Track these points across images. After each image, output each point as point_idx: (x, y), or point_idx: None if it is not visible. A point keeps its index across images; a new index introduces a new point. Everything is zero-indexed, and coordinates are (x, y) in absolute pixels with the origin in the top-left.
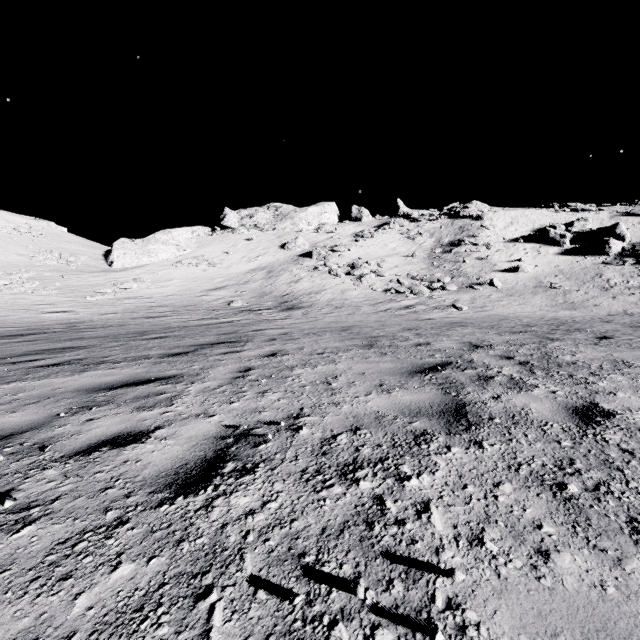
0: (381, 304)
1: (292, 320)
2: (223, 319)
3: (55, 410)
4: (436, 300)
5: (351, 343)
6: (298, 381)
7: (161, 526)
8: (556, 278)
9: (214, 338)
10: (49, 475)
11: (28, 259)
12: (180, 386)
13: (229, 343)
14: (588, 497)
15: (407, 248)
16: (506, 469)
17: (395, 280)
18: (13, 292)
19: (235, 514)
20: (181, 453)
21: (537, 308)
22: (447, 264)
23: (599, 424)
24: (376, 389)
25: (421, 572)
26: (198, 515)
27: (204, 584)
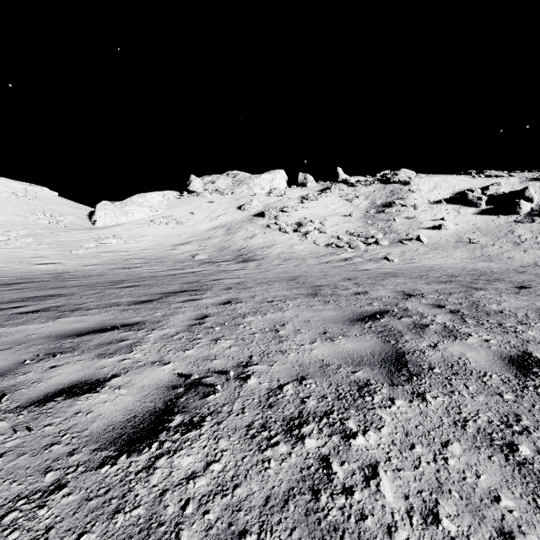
0: (323, 257)
1: (247, 271)
2: (188, 270)
3: (23, 356)
4: (371, 253)
5: (297, 292)
6: (249, 328)
7: (98, 492)
8: (474, 234)
9: (178, 287)
10: None
11: (24, 219)
12: (141, 333)
13: (191, 291)
14: None
15: (346, 209)
16: (452, 426)
17: (335, 236)
18: (10, 247)
19: (176, 478)
20: (132, 404)
21: (458, 260)
22: (380, 222)
23: (537, 375)
24: (320, 337)
25: None
26: (138, 478)
27: None
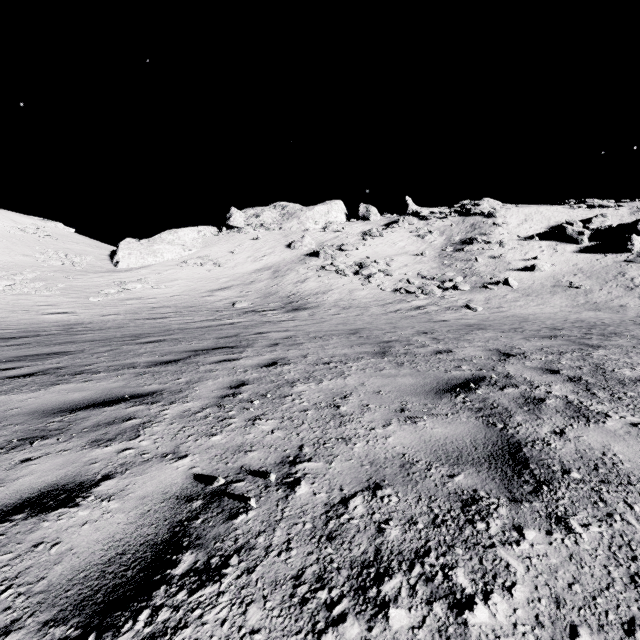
0: (391, 305)
1: (297, 322)
2: (226, 320)
3: None
4: (448, 300)
5: (361, 349)
6: (299, 402)
7: None
8: (575, 277)
9: (212, 342)
10: None
11: (33, 259)
12: (155, 408)
13: (227, 348)
14: None
15: (417, 247)
16: (630, 585)
17: (405, 280)
18: (16, 293)
19: None
20: (121, 529)
21: (557, 309)
22: (459, 263)
23: None
24: (397, 416)
25: None
26: None
27: None
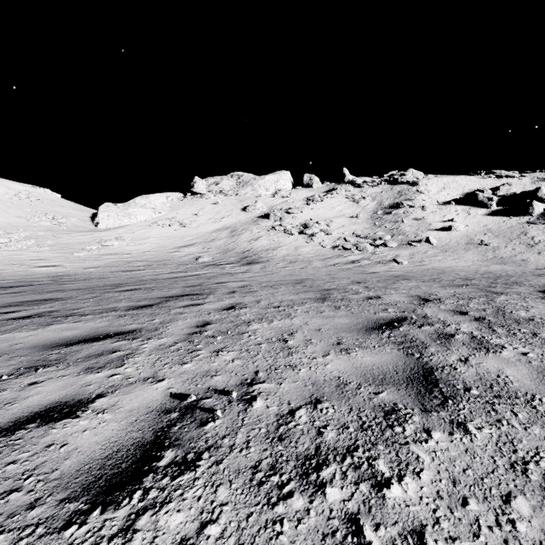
0: (330, 259)
1: (251, 273)
2: (191, 272)
3: (2, 370)
4: (379, 255)
5: (305, 296)
6: (254, 338)
7: None
8: (485, 236)
9: (180, 290)
10: None
11: (26, 221)
12: (136, 343)
13: (193, 295)
14: None
15: (352, 210)
16: (510, 470)
17: (342, 238)
18: (11, 249)
19: None
20: (115, 434)
21: (470, 263)
22: (388, 224)
23: None
24: (334, 348)
25: None
26: None
27: None
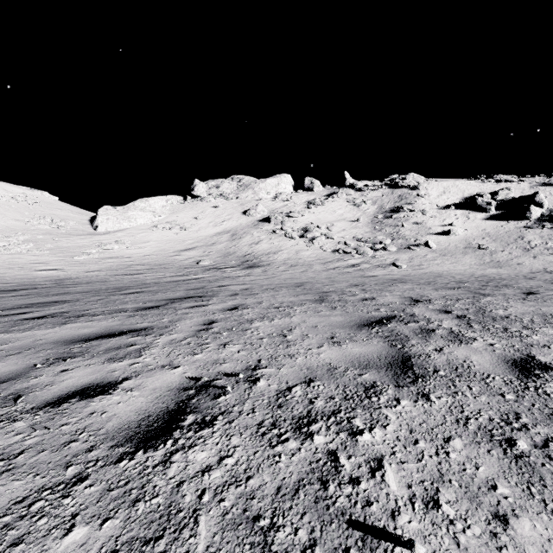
0: (330, 263)
1: (253, 277)
2: (192, 276)
3: (33, 361)
4: (378, 259)
5: (304, 298)
6: (256, 333)
7: (118, 484)
8: (483, 240)
9: (183, 293)
10: (18, 427)
11: (24, 224)
12: (149, 338)
13: (196, 298)
14: (538, 454)
15: (353, 214)
16: (455, 423)
17: (342, 242)
18: (10, 252)
19: (192, 471)
20: (145, 405)
21: (467, 266)
22: (388, 228)
23: (538, 377)
24: (328, 341)
25: (378, 539)
26: (156, 472)
27: (156, 552)
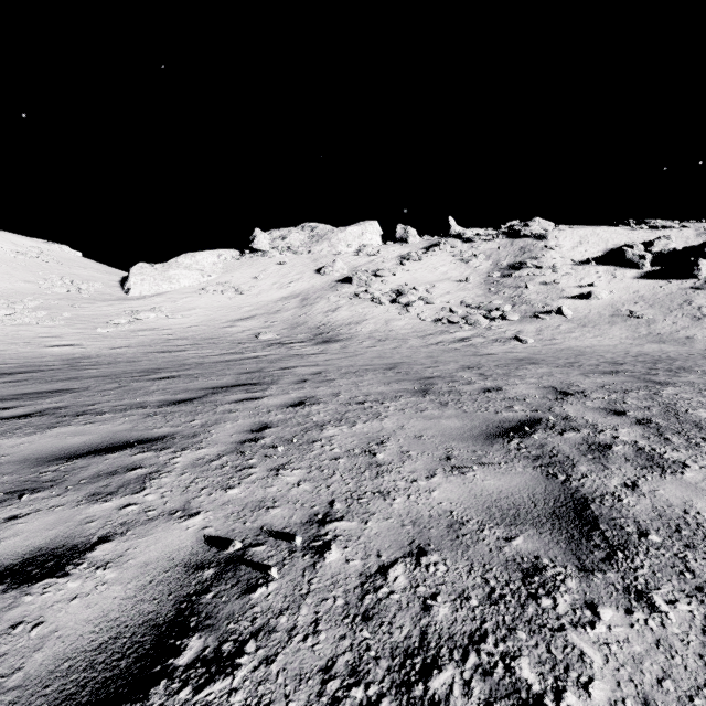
0: (431, 336)
1: (328, 355)
2: (248, 354)
3: None
4: (496, 331)
5: (399, 387)
6: (329, 449)
7: None
8: (636, 305)
9: (232, 378)
10: None
11: (36, 286)
12: (165, 455)
13: (249, 386)
14: None
15: (460, 272)
16: None
17: (447, 308)
18: (16, 323)
19: None
20: (117, 605)
21: (617, 341)
22: (507, 290)
23: None
24: (442, 465)
25: None
26: None
27: None
